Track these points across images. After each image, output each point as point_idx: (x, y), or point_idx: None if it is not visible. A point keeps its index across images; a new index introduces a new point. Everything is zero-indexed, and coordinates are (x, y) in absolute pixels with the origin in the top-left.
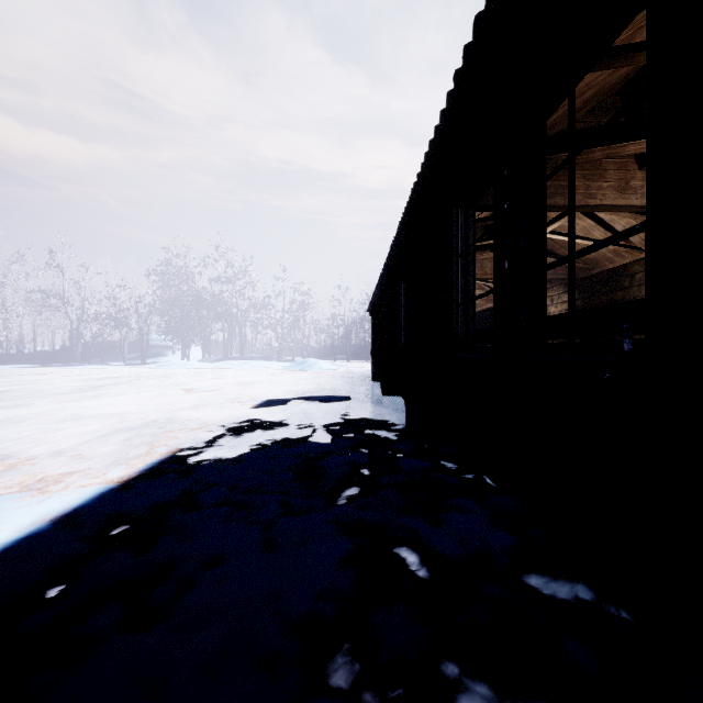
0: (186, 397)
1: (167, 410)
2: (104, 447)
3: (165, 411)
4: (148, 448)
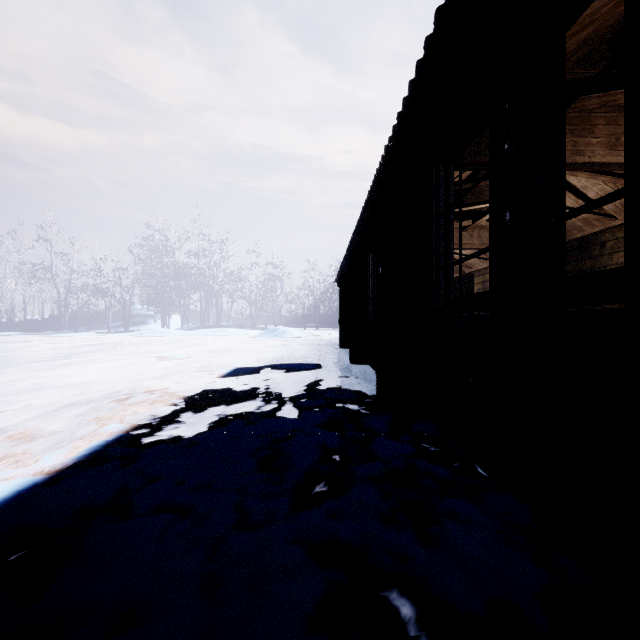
0: (157, 365)
1: (134, 379)
2: (53, 424)
3: (132, 380)
4: (99, 426)
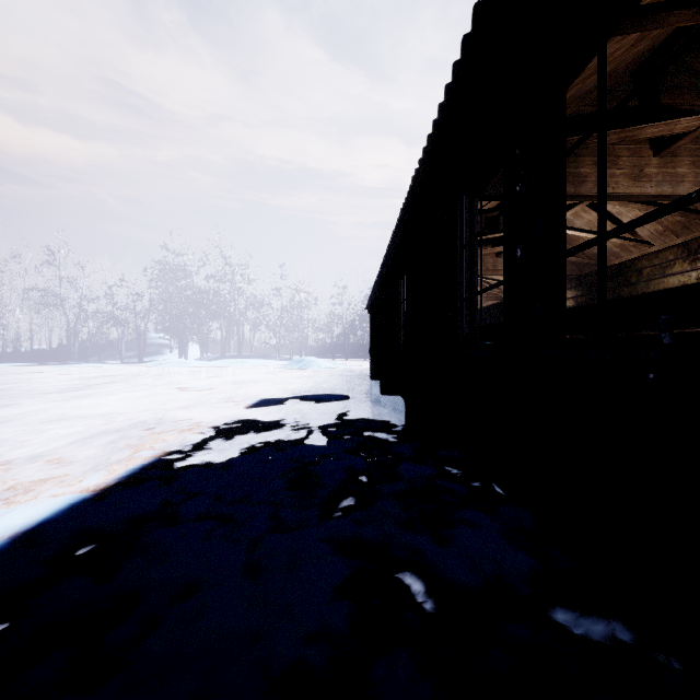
0: (179, 396)
1: (158, 410)
2: (86, 451)
3: (156, 411)
4: (132, 452)
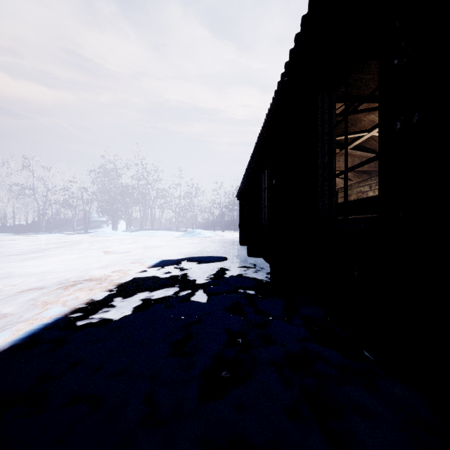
0: (103, 257)
1: (83, 269)
2: (7, 308)
3: (81, 270)
4: (44, 309)
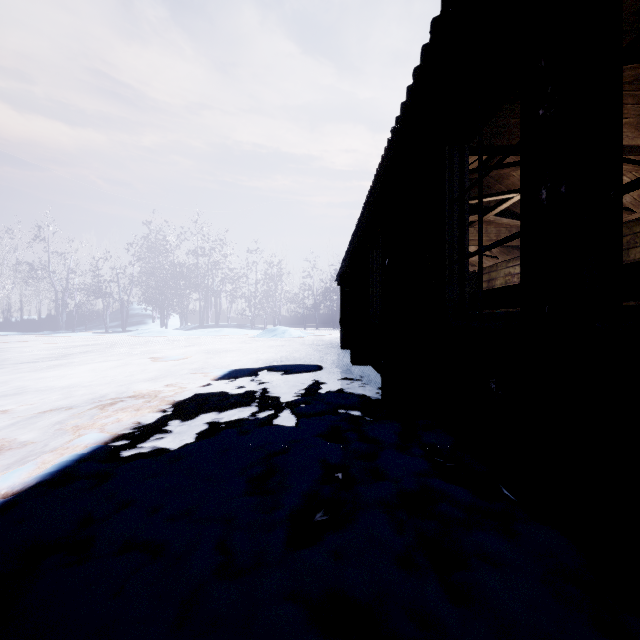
0: (151, 366)
1: (124, 382)
2: (26, 434)
3: (121, 383)
4: (76, 436)
